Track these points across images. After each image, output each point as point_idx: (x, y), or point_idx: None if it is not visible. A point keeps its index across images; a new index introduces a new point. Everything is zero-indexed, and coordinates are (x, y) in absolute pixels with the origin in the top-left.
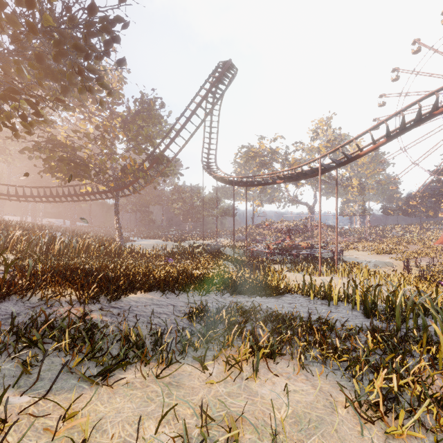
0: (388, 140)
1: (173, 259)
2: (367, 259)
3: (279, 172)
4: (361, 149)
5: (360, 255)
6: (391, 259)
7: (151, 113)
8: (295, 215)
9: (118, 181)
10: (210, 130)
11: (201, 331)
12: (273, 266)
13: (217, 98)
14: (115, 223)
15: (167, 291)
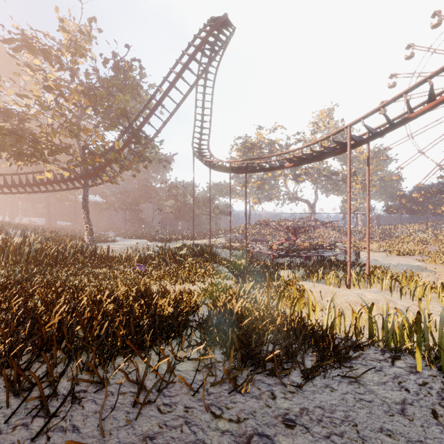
0: None
1: (151, 264)
2: (389, 261)
3: (288, 152)
4: (412, 109)
5: (378, 257)
6: (418, 261)
7: (127, 81)
8: (296, 213)
9: (84, 165)
10: (203, 111)
11: None
12: (280, 272)
13: (210, 58)
14: (83, 218)
15: (42, 384)
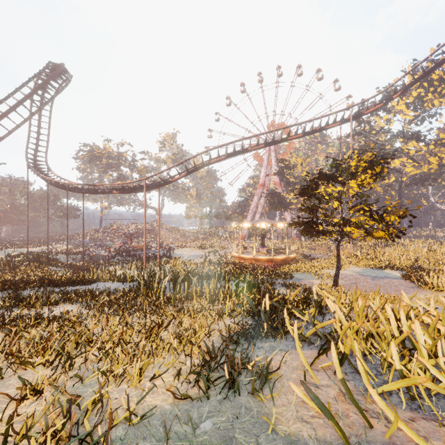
0: (187, 174)
1: None
2: (189, 254)
3: (114, 184)
4: (172, 177)
5: (187, 251)
6: (205, 252)
7: None
8: (142, 219)
9: None
10: (39, 124)
11: (12, 300)
12: (109, 267)
13: (46, 101)
14: None
15: None
